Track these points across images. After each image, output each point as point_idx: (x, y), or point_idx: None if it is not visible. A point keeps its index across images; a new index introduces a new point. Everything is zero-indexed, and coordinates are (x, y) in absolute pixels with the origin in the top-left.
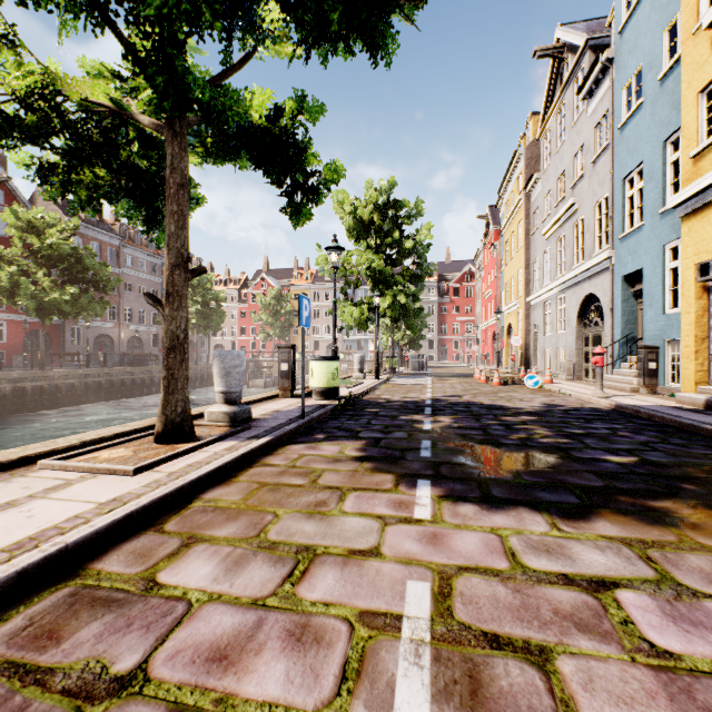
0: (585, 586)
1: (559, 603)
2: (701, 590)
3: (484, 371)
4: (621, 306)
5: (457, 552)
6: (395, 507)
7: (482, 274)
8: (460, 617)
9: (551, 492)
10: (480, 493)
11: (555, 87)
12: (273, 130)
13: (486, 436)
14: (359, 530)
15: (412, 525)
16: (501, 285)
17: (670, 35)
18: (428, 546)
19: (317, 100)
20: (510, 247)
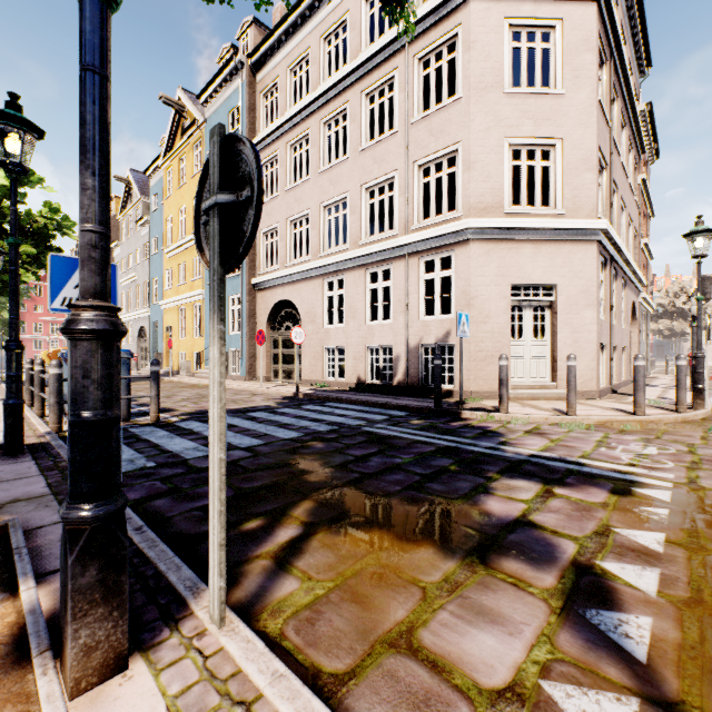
0: None
1: None
2: None
3: None
4: (153, 335)
5: None
6: None
7: None
8: None
9: None
10: None
11: (129, 198)
12: None
13: None
14: None
15: None
16: None
17: None
18: None
19: None
20: None
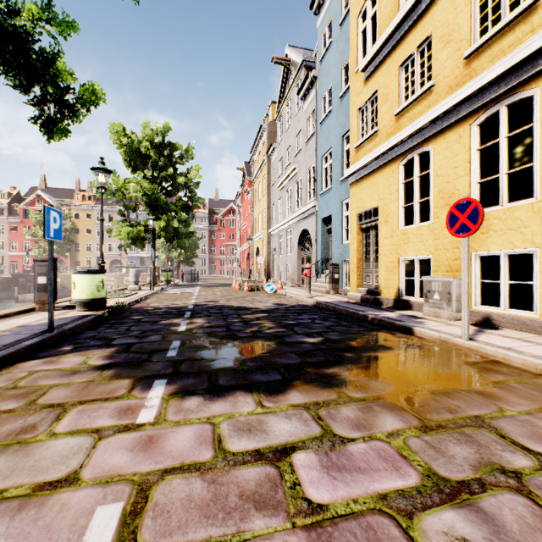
0: (271, 458)
1: (246, 483)
2: (347, 436)
3: (238, 281)
4: (321, 238)
5: (168, 453)
6: (119, 415)
7: (240, 211)
8: (143, 539)
9: (264, 373)
10: (208, 384)
11: (285, 87)
12: (5, 25)
13: (228, 332)
14: (64, 453)
15: (130, 433)
16: (253, 220)
17: (346, 73)
18: (139, 454)
19: (68, 16)
20: (258, 193)
